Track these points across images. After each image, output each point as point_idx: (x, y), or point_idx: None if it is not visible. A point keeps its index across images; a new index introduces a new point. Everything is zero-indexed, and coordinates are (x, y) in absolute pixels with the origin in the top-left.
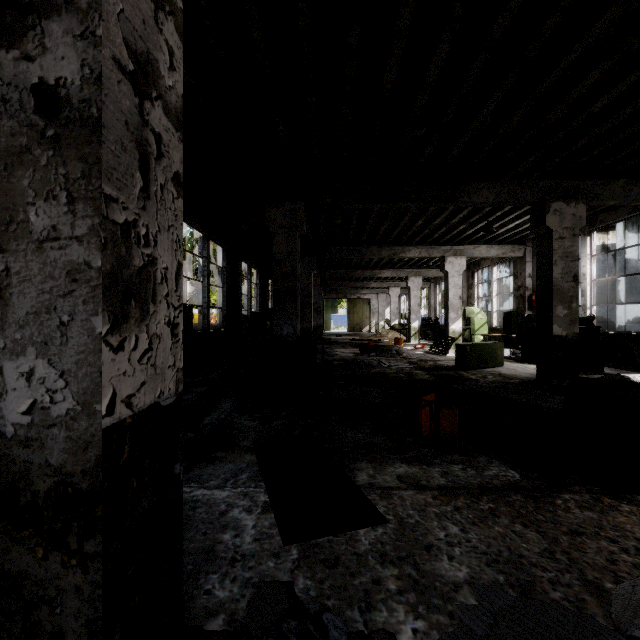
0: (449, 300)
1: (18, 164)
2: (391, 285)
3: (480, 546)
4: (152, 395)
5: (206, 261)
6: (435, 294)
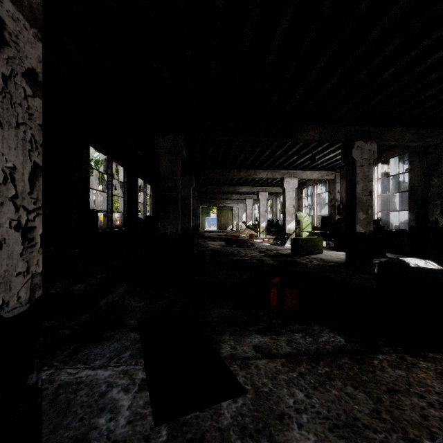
0: (286, 208)
1: None
2: (247, 197)
3: (322, 411)
4: None
5: (110, 177)
6: (276, 204)
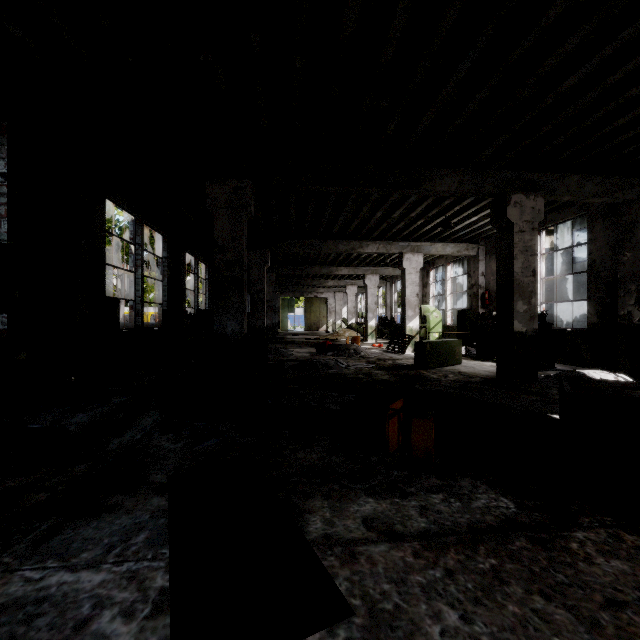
0: (407, 297)
1: None
2: (348, 283)
3: None
4: None
5: (140, 249)
6: (391, 293)
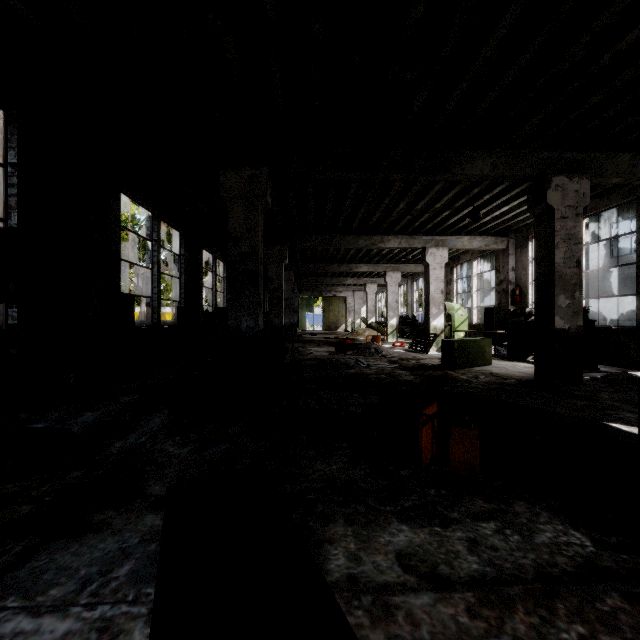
0: (430, 294)
1: None
2: (368, 282)
3: None
4: None
5: (156, 245)
6: (412, 291)
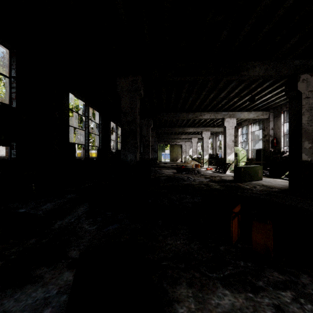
0: (226, 142)
1: None
2: (192, 137)
3: None
4: None
5: (87, 119)
6: (216, 141)
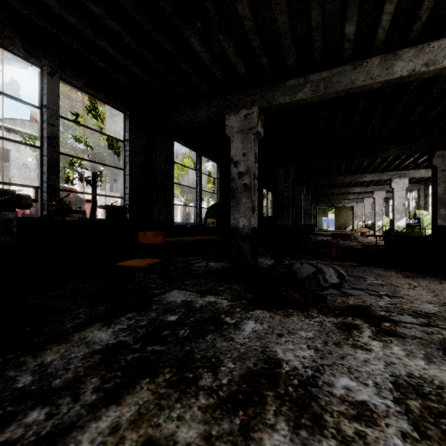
0: (395, 206)
1: (241, 194)
2: (365, 196)
3: None
4: (255, 225)
5: None
6: None
